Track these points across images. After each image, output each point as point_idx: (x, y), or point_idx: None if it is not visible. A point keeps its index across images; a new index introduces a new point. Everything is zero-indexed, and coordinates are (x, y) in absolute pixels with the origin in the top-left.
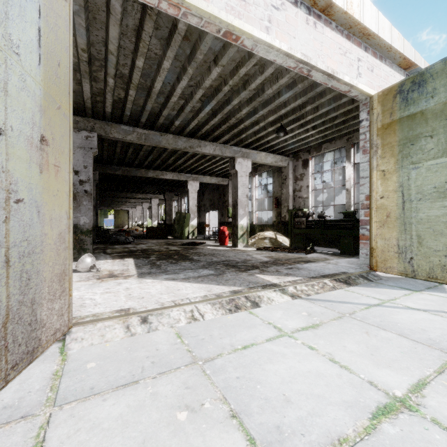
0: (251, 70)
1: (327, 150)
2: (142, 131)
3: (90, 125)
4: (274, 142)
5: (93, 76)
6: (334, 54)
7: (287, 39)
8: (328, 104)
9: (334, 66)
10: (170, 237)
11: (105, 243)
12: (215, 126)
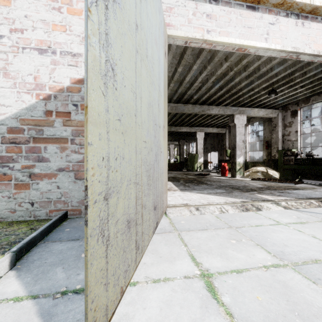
0: (250, 59)
1: (316, 101)
2: (173, 105)
3: None
4: (266, 100)
5: None
6: (319, 39)
7: (280, 41)
8: (315, 69)
9: (320, 47)
10: (184, 170)
11: None
12: (220, 95)
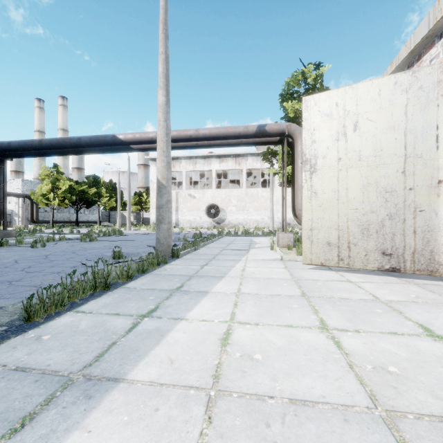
0: None
1: None
2: None
3: None
4: None
5: None
6: None
7: None
8: None
9: None
10: None
11: None
12: None
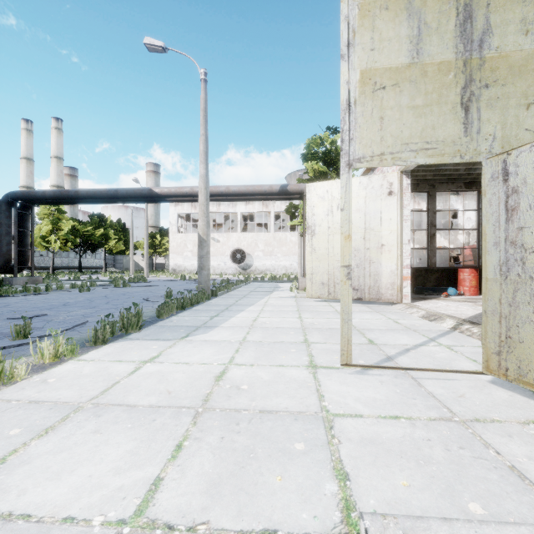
0: None
1: None
2: None
3: None
4: None
5: None
6: None
7: None
8: None
9: None
10: None
11: None
12: None
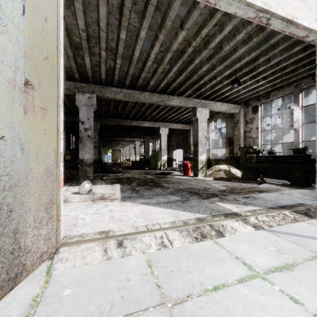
0: (211, 30)
1: (276, 97)
2: (126, 91)
3: (91, 89)
4: (228, 93)
5: (92, 51)
6: (293, 1)
7: None
8: (280, 54)
9: (294, 11)
10: (147, 168)
11: (103, 172)
12: (180, 83)
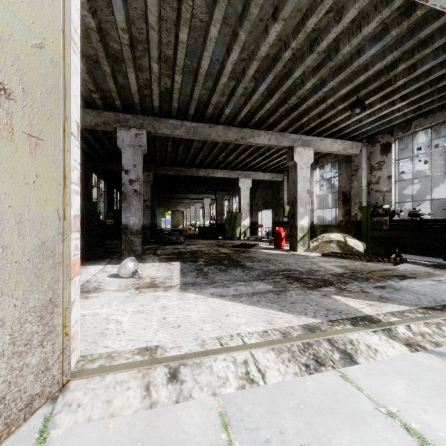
0: (322, 21)
1: (420, 128)
2: (190, 124)
3: (139, 122)
4: (344, 124)
5: (138, 65)
6: None
7: None
8: (434, 57)
9: None
10: (221, 238)
11: (158, 243)
12: (270, 110)
